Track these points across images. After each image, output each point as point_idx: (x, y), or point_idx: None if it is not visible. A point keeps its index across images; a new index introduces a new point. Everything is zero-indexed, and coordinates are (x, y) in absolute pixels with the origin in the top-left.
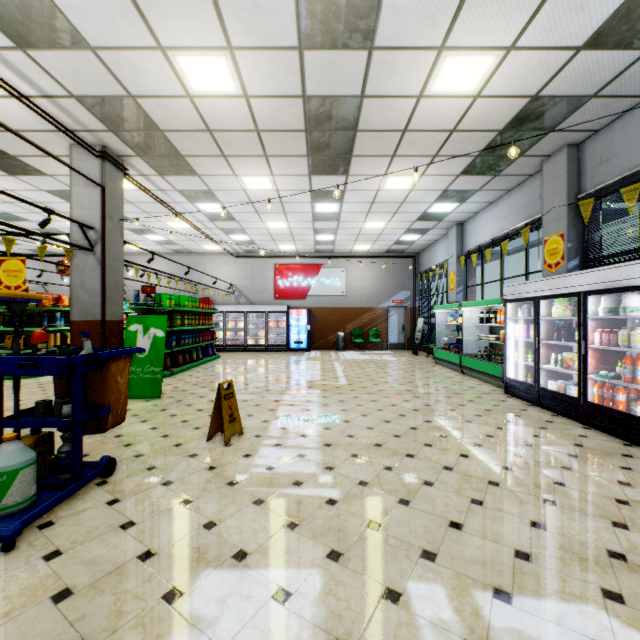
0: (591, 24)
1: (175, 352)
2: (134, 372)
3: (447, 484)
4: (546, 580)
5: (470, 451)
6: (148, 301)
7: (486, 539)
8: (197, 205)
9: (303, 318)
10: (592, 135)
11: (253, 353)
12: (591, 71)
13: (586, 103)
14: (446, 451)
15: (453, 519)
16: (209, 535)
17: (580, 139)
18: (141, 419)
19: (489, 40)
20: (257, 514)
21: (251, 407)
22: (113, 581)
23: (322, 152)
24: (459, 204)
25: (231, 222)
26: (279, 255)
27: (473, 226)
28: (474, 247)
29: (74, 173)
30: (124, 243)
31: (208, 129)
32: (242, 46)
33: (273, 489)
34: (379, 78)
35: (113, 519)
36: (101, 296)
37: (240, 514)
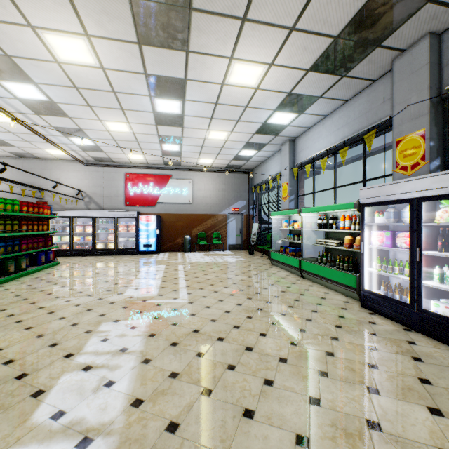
0: None
1: None
2: None
3: None
4: None
5: None
6: None
7: None
8: (3, 84)
9: (152, 223)
10: None
11: (101, 257)
12: None
13: None
14: None
15: None
16: None
17: (446, 25)
18: None
19: None
20: None
21: (1, 387)
22: None
23: None
24: (297, 115)
25: (63, 118)
26: (130, 165)
27: (305, 141)
28: (306, 159)
29: None
30: None
31: None
32: None
33: None
34: None
35: None
36: None
37: None
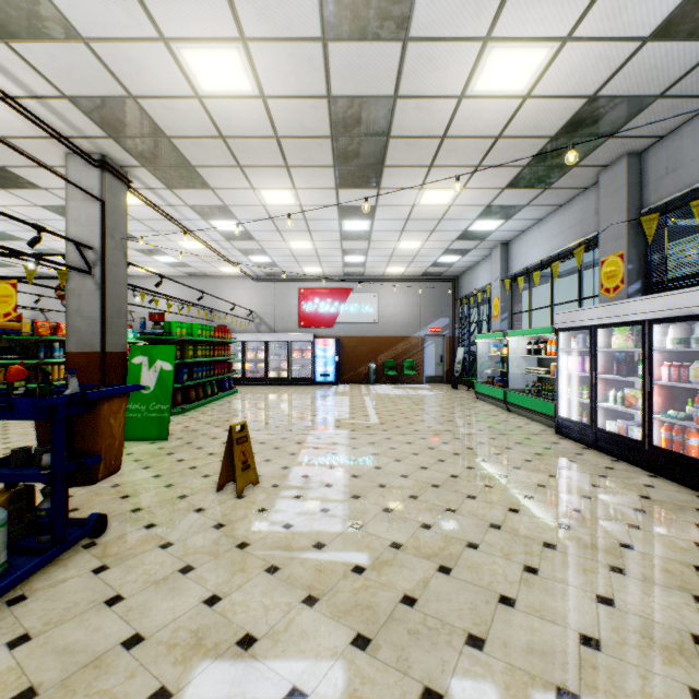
0: (661, 10)
1: (187, 387)
2: (138, 410)
3: (495, 547)
4: (621, 676)
5: (520, 505)
6: (156, 330)
7: (544, 619)
8: (211, 222)
9: (330, 348)
10: (656, 142)
11: (275, 387)
12: (658, 66)
13: (651, 104)
14: (492, 505)
15: (503, 592)
16: (211, 614)
17: (642, 147)
18: (143, 465)
19: (542, 29)
20: (270, 586)
21: (269, 450)
22: (88, 677)
23: (350, 162)
24: (504, 221)
25: (250, 242)
26: (304, 278)
27: (519, 246)
28: (520, 269)
29: (70, 185)
30: (128, 265)
31: (221, 135)
32: (257, 37)
33: (290, 553)
34: (415, 75)
35: (98, 592)
36: (100, 324)
37: (249, 586)
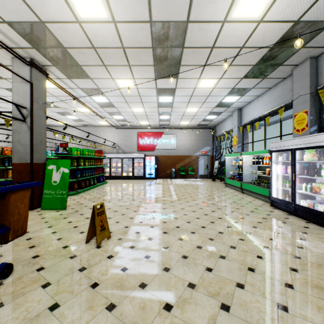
0: None
1: (80, 180)
2: (50, 194)
3: (254, 286)
4: None
5: (263, 253)
6: (64, 151)
7: None
8: (92, 97)
9: (153, 161)
10: None
11: (126, 180)
12: None
13: None
14: (246, 253)
15: None
16: None
17: (318, 53)
18: (49, 225)
19: None
20: (107, 323)
21: (119, 216)
22: None
23: (162, 63)
24: (240, 97)
25: (112, 108)
26: (140, 127)
27: (247, 110)
28: (248, 121)
29: (14, 75)
30: (47, 117)
31: (93, 46)
32: None
33: (124, 292)
34: (199, 7)
35: None
36: (30, 148)
37: (93, 323)
